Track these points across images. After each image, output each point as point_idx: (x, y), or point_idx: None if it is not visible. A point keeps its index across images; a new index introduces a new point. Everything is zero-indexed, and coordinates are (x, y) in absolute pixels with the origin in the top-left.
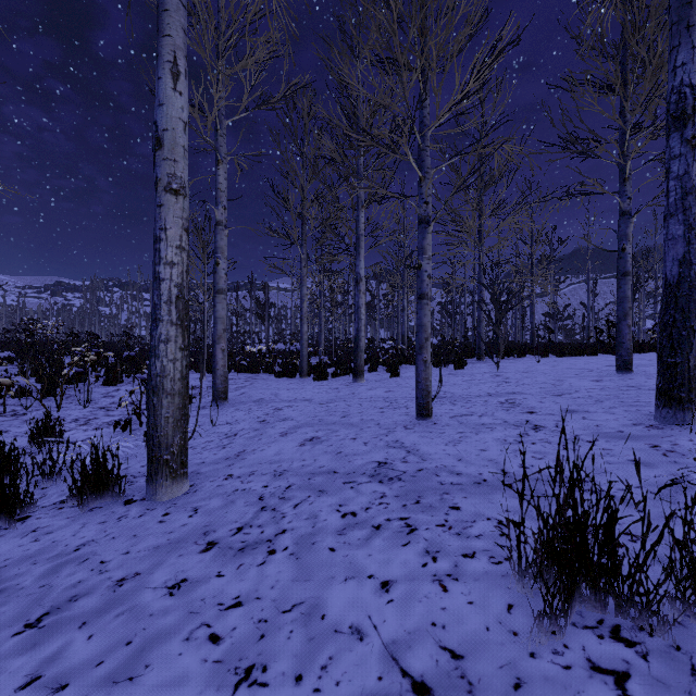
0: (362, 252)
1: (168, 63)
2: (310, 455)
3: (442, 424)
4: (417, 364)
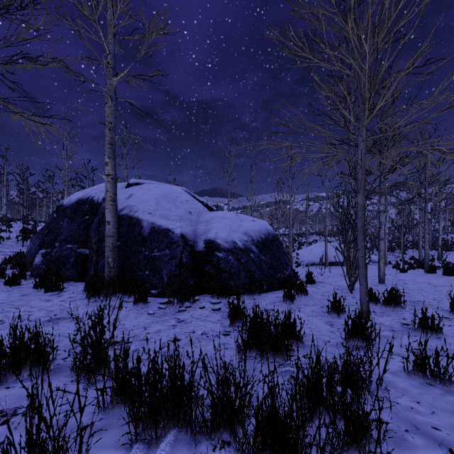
0: None
1: (440, 225)
2: None
3: None
4: None
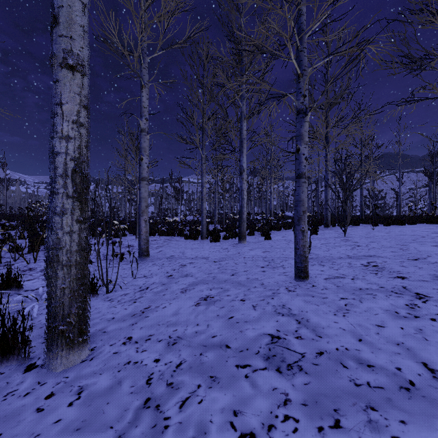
0: (244, 151)
1: None
2: (203, 318)
3: (320, 287)
4: (295, 234)
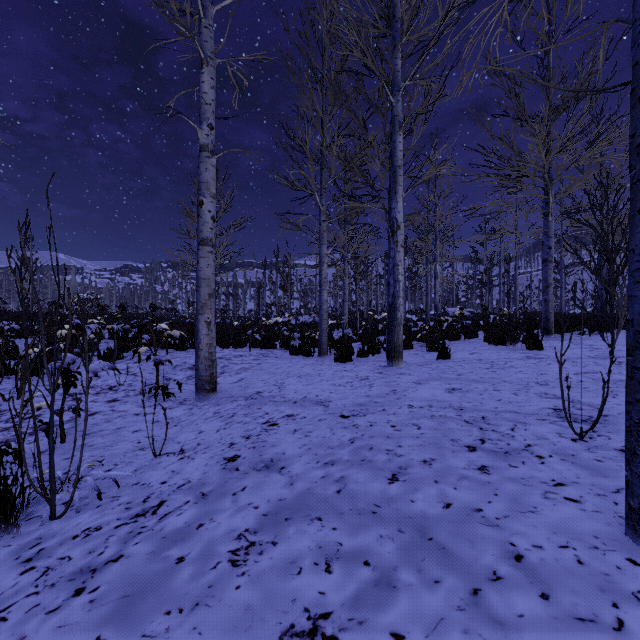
0: (400, 190)
1: None
2: None
3: None
4: None
